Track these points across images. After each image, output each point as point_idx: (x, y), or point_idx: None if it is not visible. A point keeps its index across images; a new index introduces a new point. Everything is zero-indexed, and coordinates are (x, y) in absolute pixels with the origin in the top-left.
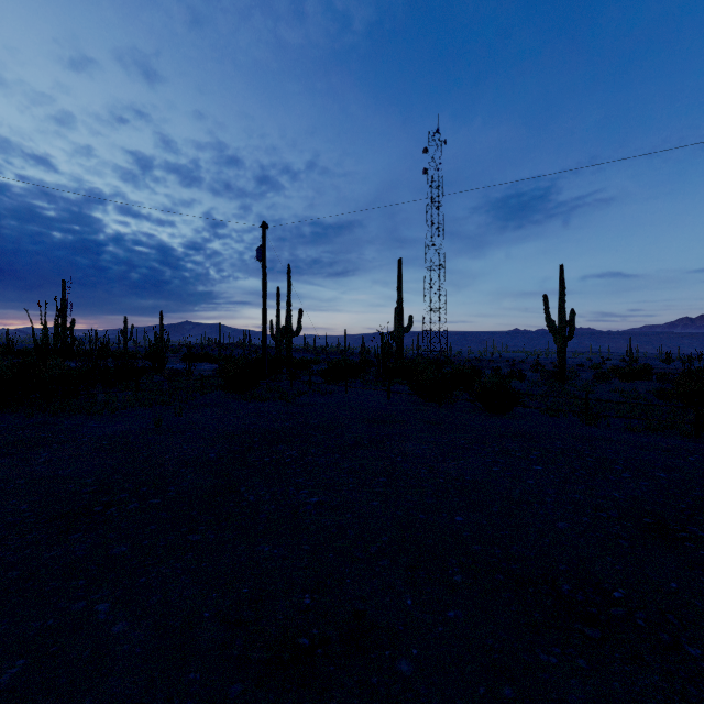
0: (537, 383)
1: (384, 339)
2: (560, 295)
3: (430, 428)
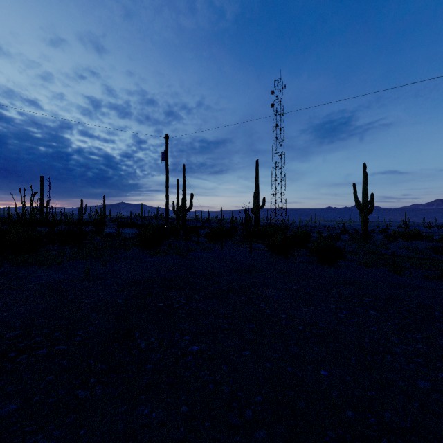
0: (349, 242)
1: (246, 213)
2: (364, 183)
3: (282, 276)
